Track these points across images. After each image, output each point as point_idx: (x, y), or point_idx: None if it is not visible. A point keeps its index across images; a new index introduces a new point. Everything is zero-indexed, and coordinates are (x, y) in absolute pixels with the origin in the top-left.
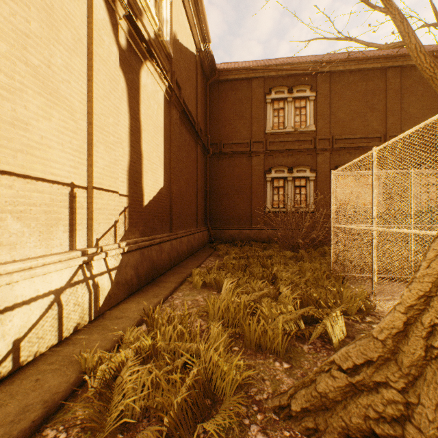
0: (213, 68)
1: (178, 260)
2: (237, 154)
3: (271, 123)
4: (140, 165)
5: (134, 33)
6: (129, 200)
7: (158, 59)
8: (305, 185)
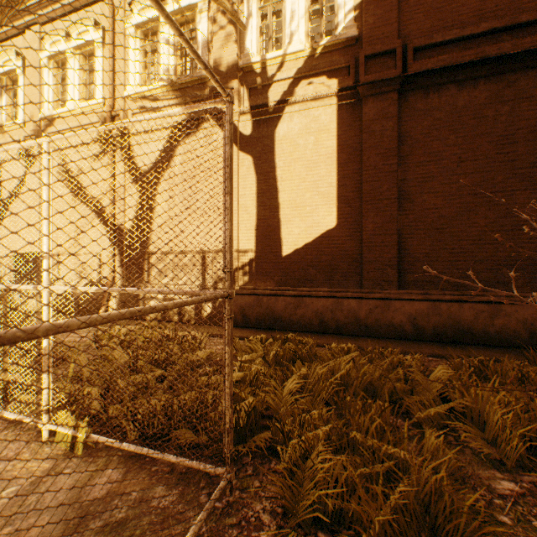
0: None
1: (360, 331)
2: None
3: None
4: (276, 218)
5: (256, 110)
6: (258, 253)
7: (319, 77)
8: None
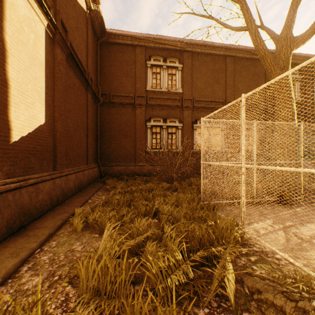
0: (103, 30)
1: (63, 198)
2: (124, 104)
3: (151, 83)
4: (5, 93)
5: None
6: None
7: None
8: (175, 132)
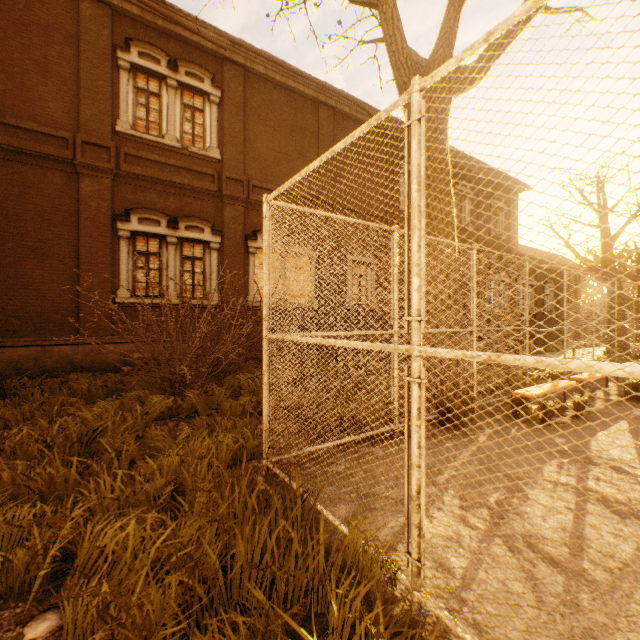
0: None
1: None
2: (36, 158)
3: (131, 115)
4: None
5: None
6: None
7: None
8: (203, 256)
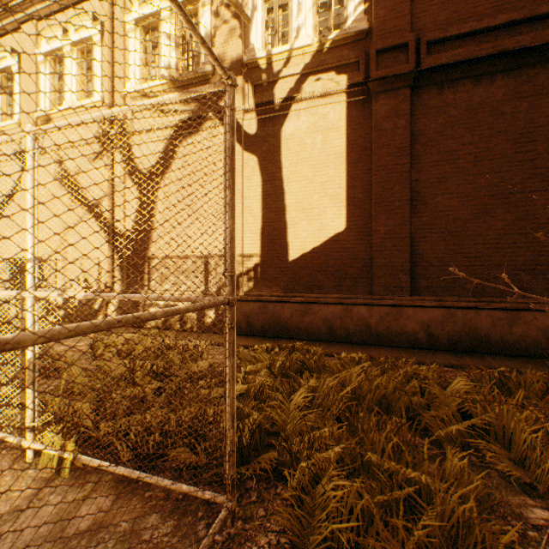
0: None
1: (370, 339)
2: None
3: None
4: (282, 220)
5: (261, 108)
6: (263, 257)
7: (327, 73)
8: None
